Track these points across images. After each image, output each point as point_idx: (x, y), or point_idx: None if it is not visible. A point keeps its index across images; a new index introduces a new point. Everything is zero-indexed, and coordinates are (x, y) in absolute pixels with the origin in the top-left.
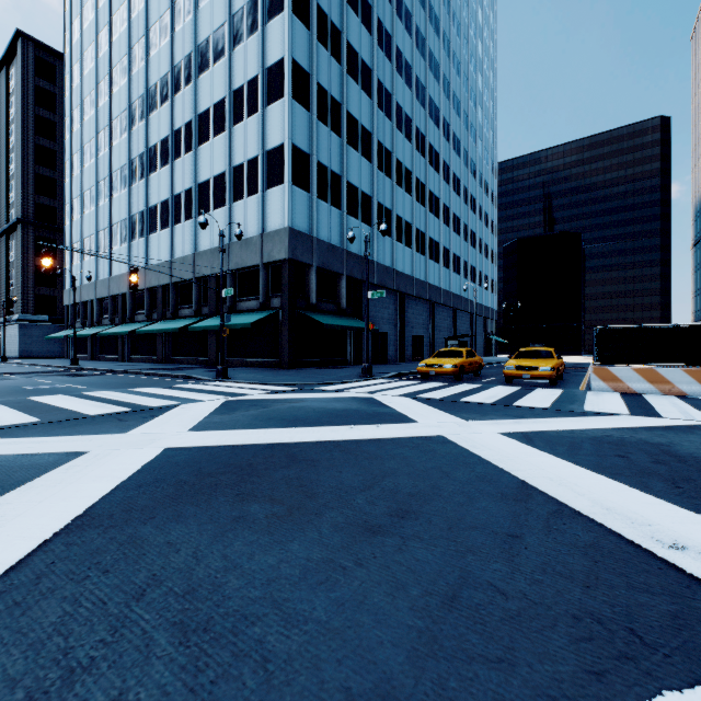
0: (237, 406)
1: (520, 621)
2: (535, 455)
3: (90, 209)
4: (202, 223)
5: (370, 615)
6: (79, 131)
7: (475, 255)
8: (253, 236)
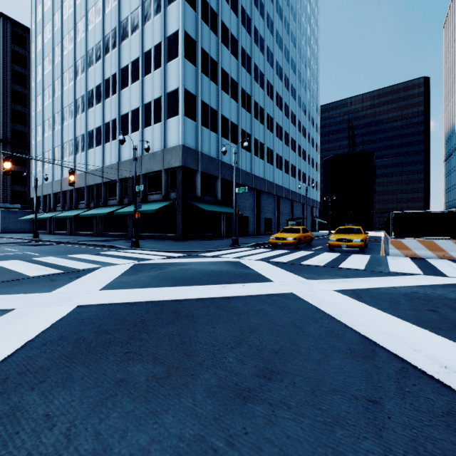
0: (141, 269)
1: None
2: (366, 310)
3: (48, 133)
4: (121, 140)
5: None
6: (41, 81)
7: (306, 165)
8: (158, 150)
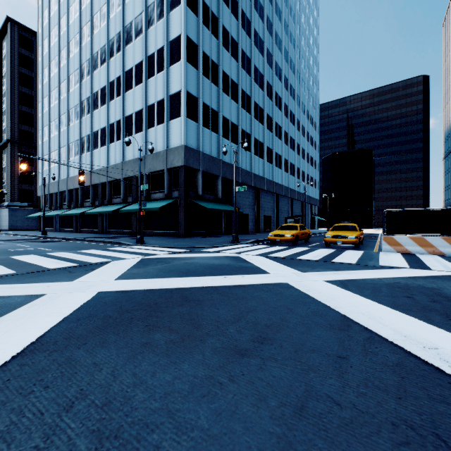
0: (149, 262)
1: (353, 428)
2: (350, 296)
3: (55, 133)
4: (127, 142)
5: (241, 423)
6: (47, 83)
7: (305, 164)
8: (161, 150)
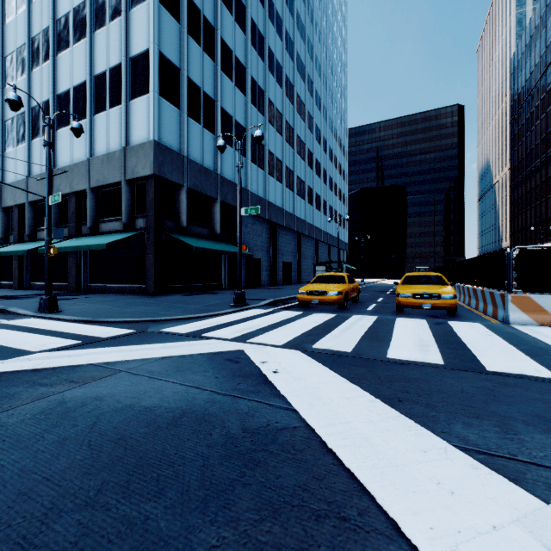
0: None
1: None
2: None
3: None
4: (10, 101)
5: None
6: None
7: (332, 197)
8: (115, 150)
